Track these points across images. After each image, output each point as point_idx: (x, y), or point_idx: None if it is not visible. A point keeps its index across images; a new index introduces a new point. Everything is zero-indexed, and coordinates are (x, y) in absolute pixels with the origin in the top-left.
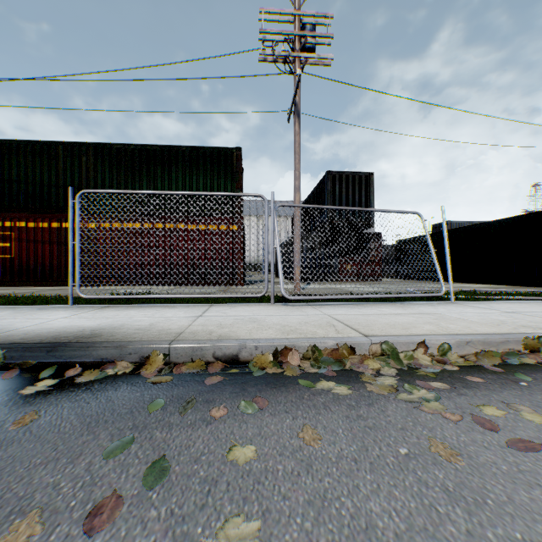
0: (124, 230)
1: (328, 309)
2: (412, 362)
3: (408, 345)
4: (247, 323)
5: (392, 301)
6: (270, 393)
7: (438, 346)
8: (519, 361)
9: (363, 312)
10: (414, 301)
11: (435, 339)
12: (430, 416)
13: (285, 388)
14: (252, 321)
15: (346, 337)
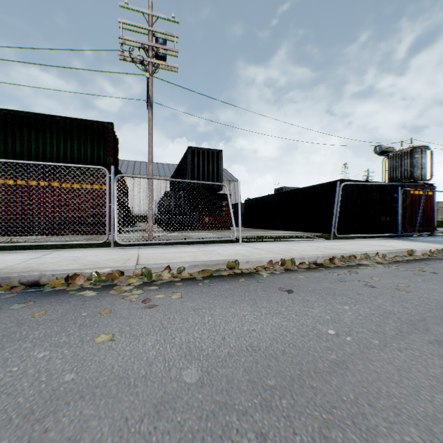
0: None
1: (146, 250)
2: (158, 278)
3: (159, 268)
4: (68, 261)
5: (208, 243)
6: (42, 299)
7: (177, 268)
8: (220, 274)
9: (166, 251)
10: (217, 243)
11: (176, 264)
12: (124, 300)
13: (56, 296)
14: (74, 260)
15: (122, 266)
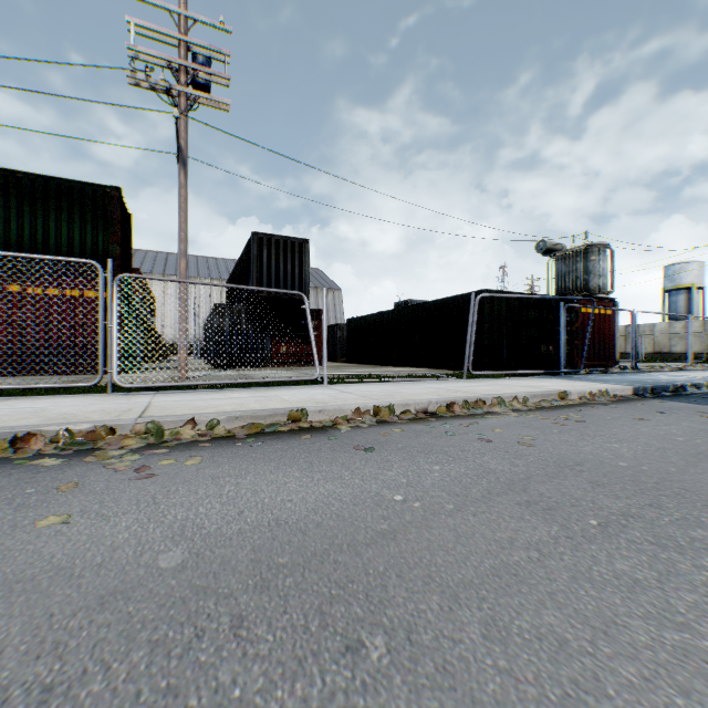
0: None
1: (167, 397)
2: (174, 438)
3: (178, 422)
4: (23, 414)
5: (275, 386)
6: None
7: (208, 422)
8: (277, 429)
9: (200, 398)
10: (289, 386)
11: (206, 416)
12: (105, 470)
13: None
14: (34, 412)
15: (115, 419)
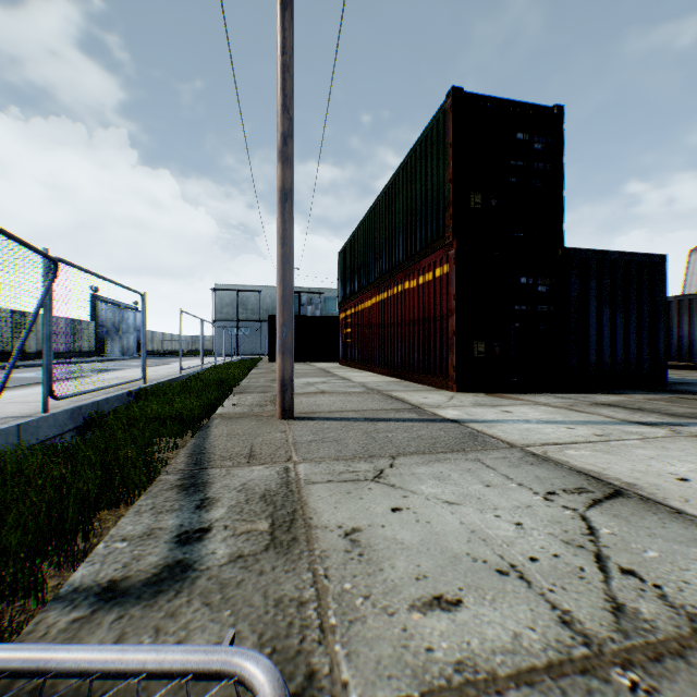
0: (380, 304)
1: None
2: None
3: None
4: None
5: None
6: None
7: None
8: None
9: None
10: None
11: None
12: None
13: None
14: None
15: None
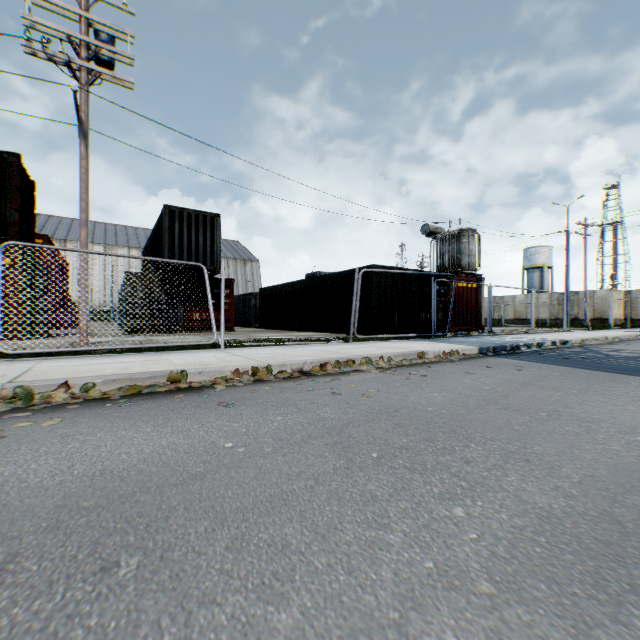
0: None
1: (54, 362)
2: (45, 401)
3: (50, 386)
4: None
5: (175, 350)
6: None
7: (83, 385)
8: (155, 390)
9: (88, 363)
10: (186, 350)
11: (82, 379)
12: None
13: None
14: None
15: None
